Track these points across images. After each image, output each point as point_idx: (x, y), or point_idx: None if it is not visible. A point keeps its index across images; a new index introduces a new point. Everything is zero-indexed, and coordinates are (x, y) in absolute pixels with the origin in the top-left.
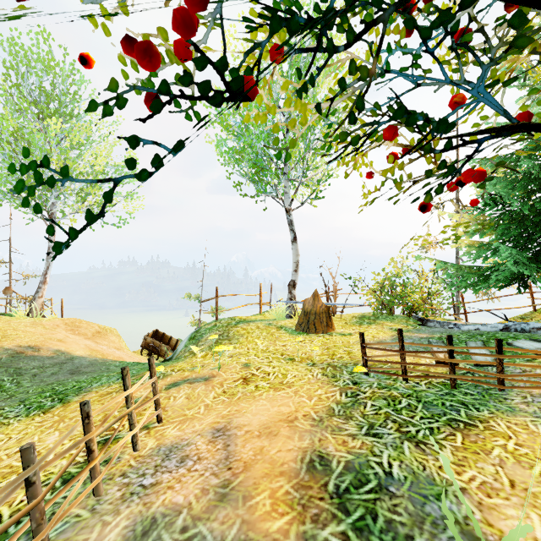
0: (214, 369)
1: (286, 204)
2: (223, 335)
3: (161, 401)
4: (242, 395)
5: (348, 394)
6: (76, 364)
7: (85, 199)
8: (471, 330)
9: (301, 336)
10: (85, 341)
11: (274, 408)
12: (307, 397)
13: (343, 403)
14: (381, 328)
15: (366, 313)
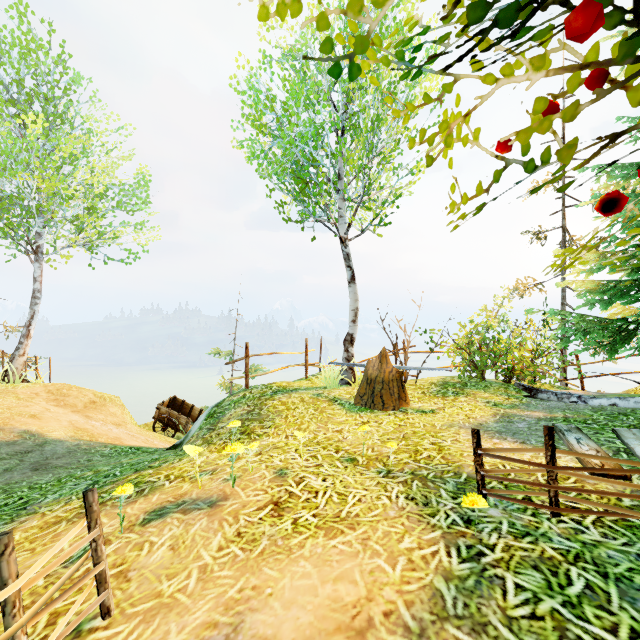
0: (228, 482)
1: (342, 232)
2: (253, 412)
3: (125, 553)
4: (268, 543)
5: (462, 551)
6: (46, 453)
7: (82, 228)
8: (605, 407)
9: (363, 415)
10: (72, 415)
11: (325, 587)
12: (386, 557)
13: (458, 578)
14: (474, 401)
15: (448, 378)
